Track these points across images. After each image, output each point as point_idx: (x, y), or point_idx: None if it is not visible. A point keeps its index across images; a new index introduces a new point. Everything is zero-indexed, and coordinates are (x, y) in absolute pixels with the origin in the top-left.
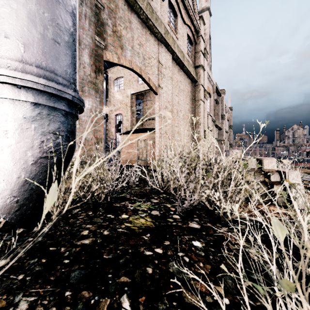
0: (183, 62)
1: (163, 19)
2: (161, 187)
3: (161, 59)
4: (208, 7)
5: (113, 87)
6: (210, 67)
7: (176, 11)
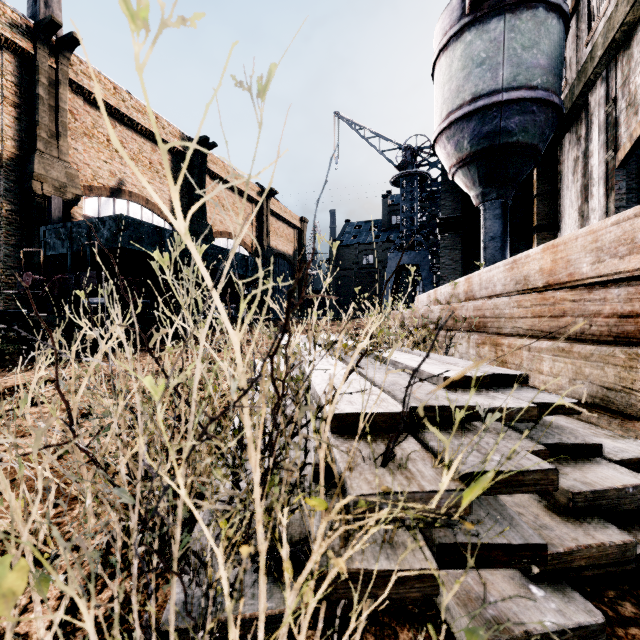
0: None
1: None
2: None
3: None
4: None
5: None
6: None
7: None
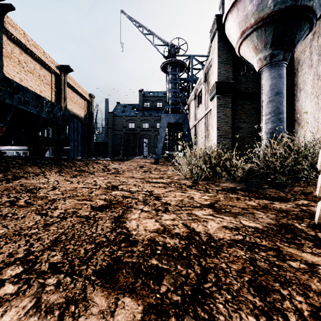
0: None
1: None
2: None
3: None
4: None
5: None
6: None
7: None
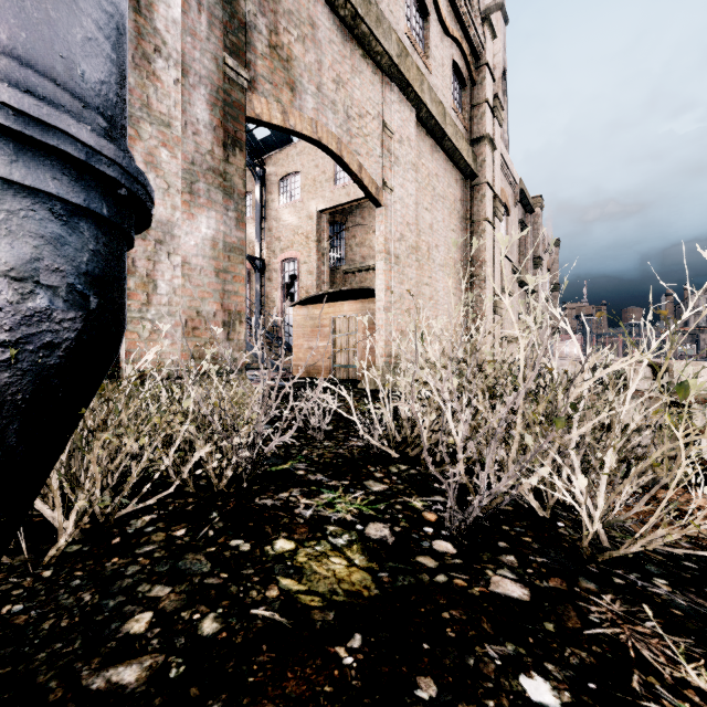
0: (444, 127)
1: (395, 20)
2: (394, 444)
3: (389, 120)
4: (501, 1)
5: (276, 198)
6: (505, 144)
7: (425, 3)
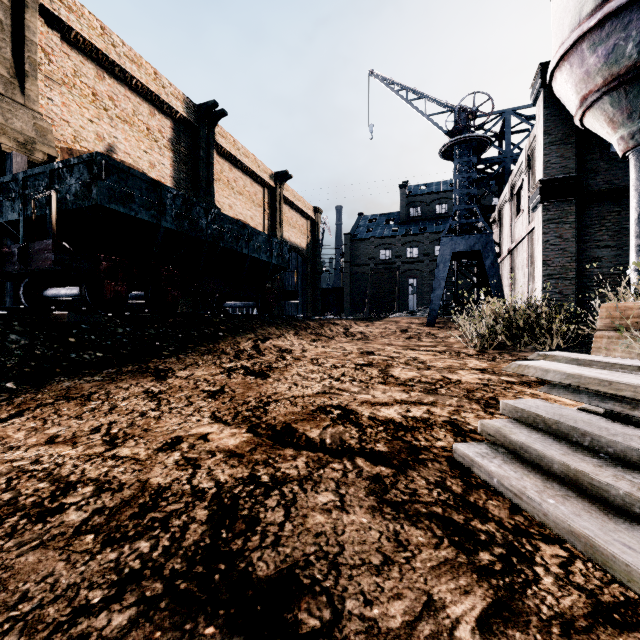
0: None
1: None
2: None
3: None
4: None
5: None
6: None
7: None
